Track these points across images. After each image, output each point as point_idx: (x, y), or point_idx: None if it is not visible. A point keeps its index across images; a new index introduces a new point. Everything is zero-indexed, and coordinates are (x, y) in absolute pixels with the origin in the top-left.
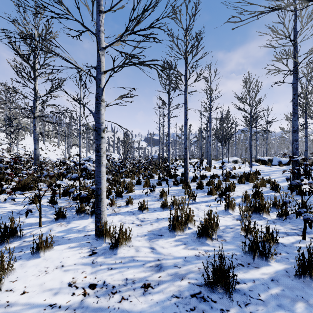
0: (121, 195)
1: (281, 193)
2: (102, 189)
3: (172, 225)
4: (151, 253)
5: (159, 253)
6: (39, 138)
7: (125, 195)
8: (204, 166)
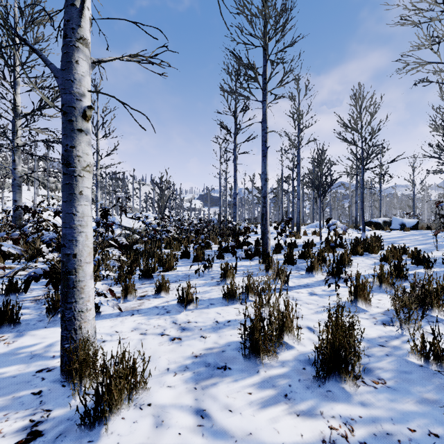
0: (149, 275)
1: (434, 270)
2: (79, 256)
3: (250, 341)
4: (198, 431)
5: (220, 433)
6: (41, 192)
7: (160, 275)
8: (287, 231)
